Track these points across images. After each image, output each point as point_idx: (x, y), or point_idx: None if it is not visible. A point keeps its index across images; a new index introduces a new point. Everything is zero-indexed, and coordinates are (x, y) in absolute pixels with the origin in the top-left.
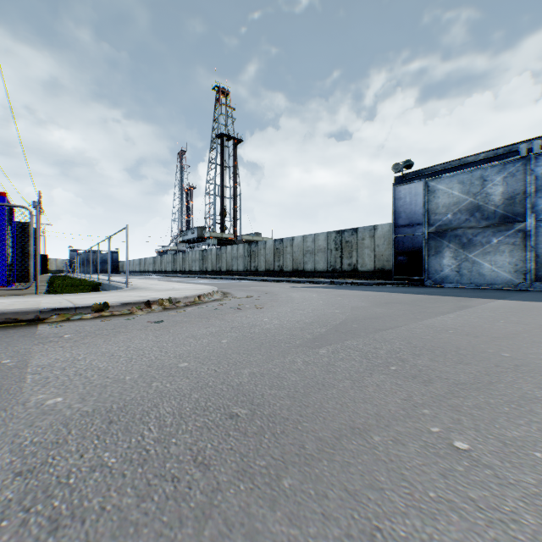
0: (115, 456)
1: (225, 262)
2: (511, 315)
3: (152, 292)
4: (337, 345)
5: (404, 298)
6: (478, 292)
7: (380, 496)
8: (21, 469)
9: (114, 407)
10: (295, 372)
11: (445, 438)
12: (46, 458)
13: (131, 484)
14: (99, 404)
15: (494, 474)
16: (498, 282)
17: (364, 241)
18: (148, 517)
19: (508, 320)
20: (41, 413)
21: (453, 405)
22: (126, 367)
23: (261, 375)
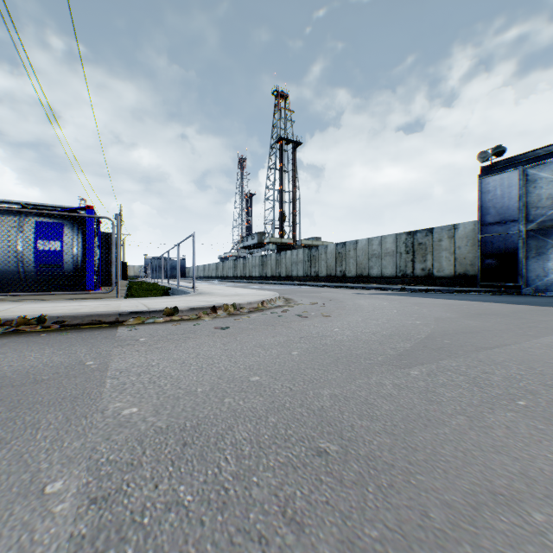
0: (191, 491)
1: (285, 268)
2: None
3: (217, 297)
4: (431, 365)
5: (499, 309)
6: None
7: None
8: (96, 495)
9: (187, 425)
10: (387, 398)
11: None
12: (120, 483)
13: (211, 539)
14: (172, 419)
15: None
16: None
17: (441, 243)
18: None
19: None
20: (117, 425)
21: None
22: (197, 377)
23: (345, 399)
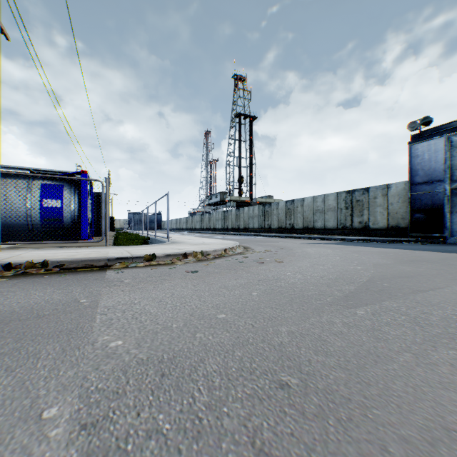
0: (169, 420)
1: (243, 221)
2: None
3: (187, 246)
4: (374, 305)
5: (429, 256)
6: None
7: None
8: (85, 421)
9: (165, 357)
10: (338, 335)
11: None
12: (106, 411)
13: None
14: (151, 352)
15: None
16: None
17: (376, 200)
18: None
19: None
20: (105, 356)
21: None
22: (172, 314)
23: (301, 335)
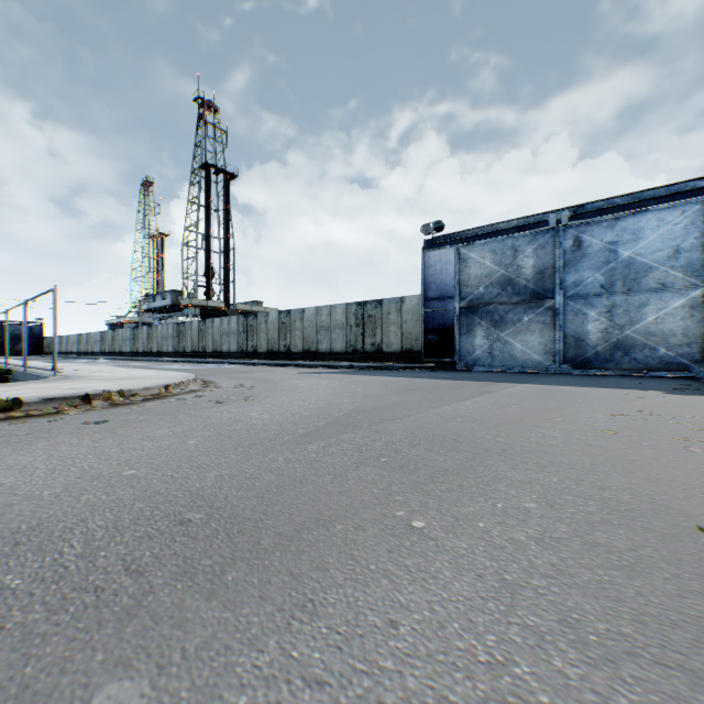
0: (22, 577)
1: (212, 341)
2: (526, 400)
3: (96, 382)
4: (332, 439)
5: (427, 384)
6: (507, 376)
7: (323, 575)
8: None
9: (24, 527)
10: (273, 471)
11: (406, 520)
12: None
13: (42, 601)
14: (2, 526)
15: (436, 544)
16: (530, 365)
17: (390, 316)
18: (61, 627)
19: (521, 405)
20: None
21: (428, 490)
22: (46, 480)
23: (230, 477)
